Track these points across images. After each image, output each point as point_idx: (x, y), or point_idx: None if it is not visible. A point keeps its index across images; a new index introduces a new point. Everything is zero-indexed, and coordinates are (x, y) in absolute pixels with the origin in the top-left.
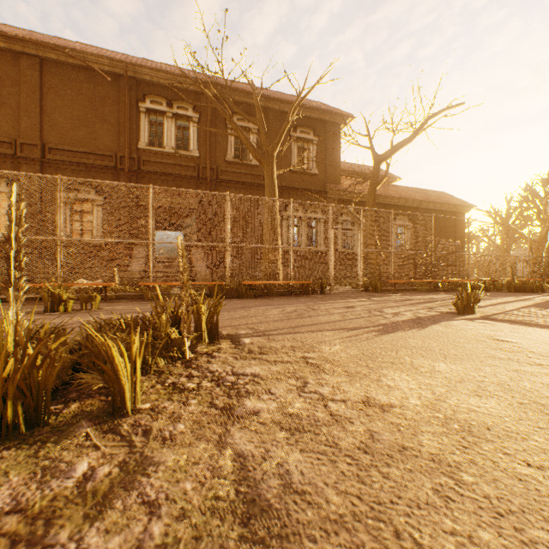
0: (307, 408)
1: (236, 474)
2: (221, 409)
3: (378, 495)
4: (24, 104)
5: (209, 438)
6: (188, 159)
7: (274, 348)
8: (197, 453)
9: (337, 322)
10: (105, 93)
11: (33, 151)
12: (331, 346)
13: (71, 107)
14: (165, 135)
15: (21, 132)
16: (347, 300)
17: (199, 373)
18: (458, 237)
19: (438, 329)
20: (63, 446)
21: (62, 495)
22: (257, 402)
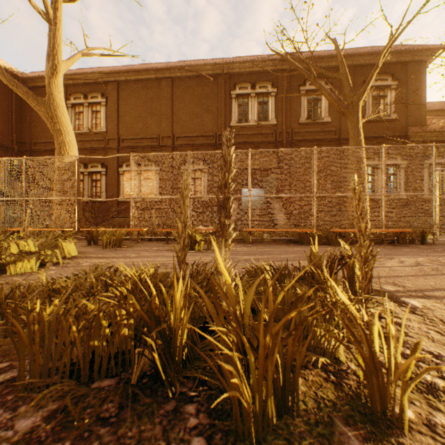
0: None
1: None
2: None
3: None
4: (163, 111)
5: None
6: (267, 128)
7: None
8: None
9: None
10: (209, 90)
11: (168, 141)
12: None
13: (188, 106)
14: (250, 112)
15: (161, 130)
16: None
17: None
18: None
19: None
20: None
21: None
22: None
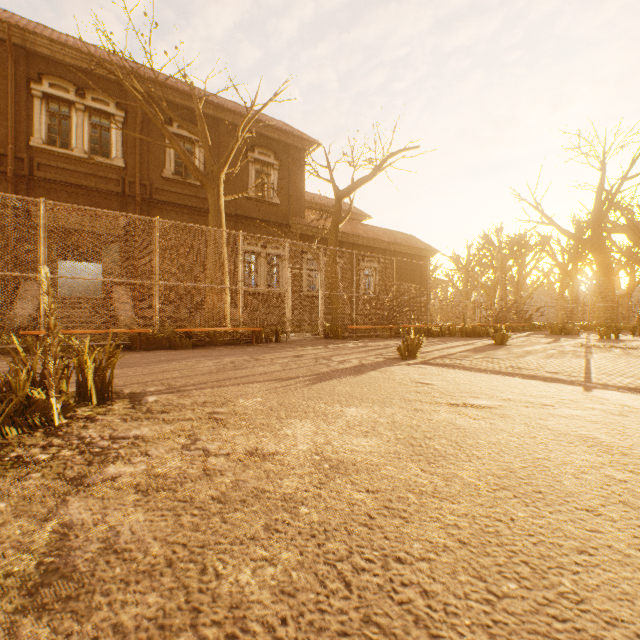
0: (181, 466)
1: (49, 546)
2: (71, 479)
3: (207, 539)
4: None
5: (35, 513)
6: (108, 169)
7: (181, 405)
8: (8, 532)
9: (274, 373)
10: None
11: None
12: (250, 399)
13: None
14: (74, 133)
15: None
16: (301, 348)
17: (63, 441)
18: (424, 281)
19: (373, 375)
20: None
21: None
22: (124, 467)
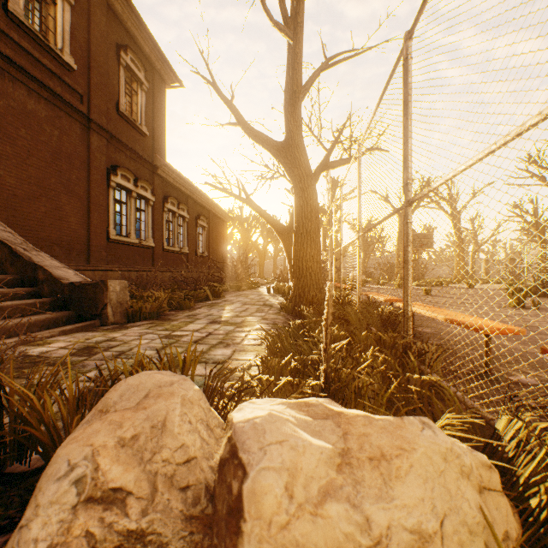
0: None
1: None
2: None
3: None
4: None
5: None
6: None
7: None
8: None
9: None
10: None
11: None
12: None
13: None
14: None
15: None
16: None
17: None
18: (225, 243)
19: None
20: None
21: None
22: None
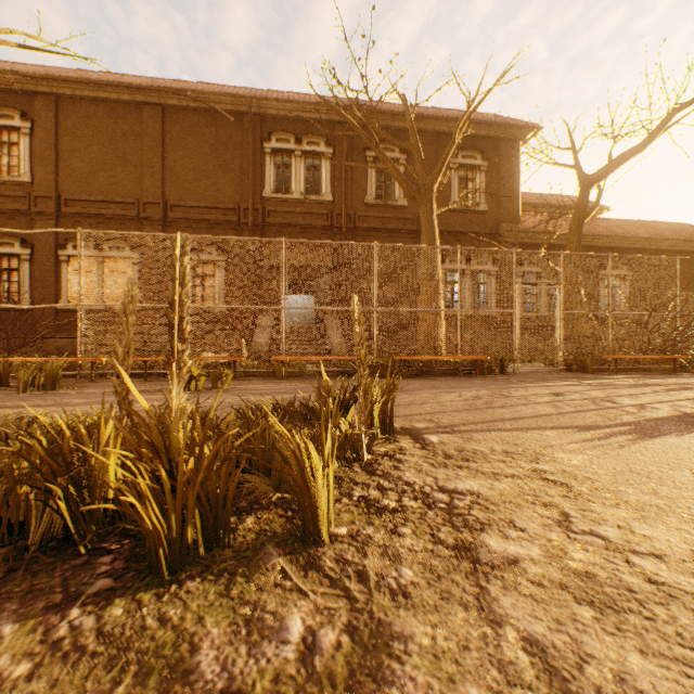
0: (597, 563)
1: (546, 684)
2: (454, 549)
3: None
4: (147, 159)
5: (462, 601)
6: (319, 206)
7: (479, 453)
8: (456, 627)
9: (553, 417)
10: (228, 136)
11: (155, 210)
12: (569, 455)
13: (192, 157)
14: (293, 178)
15: (143, 191)
16: (547, 384)
17: (391, 484)
18: None
19: None
20: (259, 585)
21: (285, 673)
22: (505, 542)
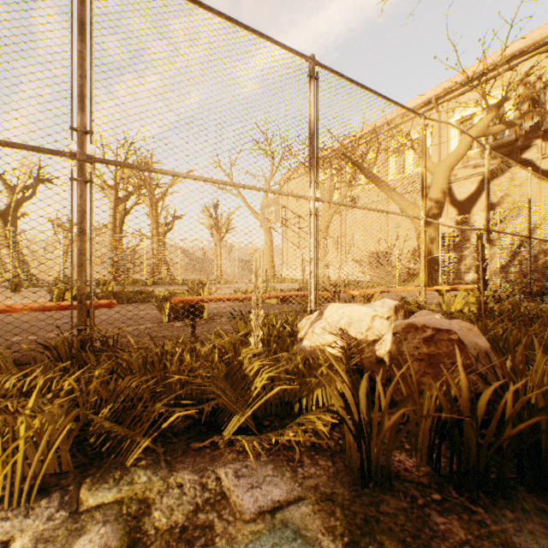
0: None
1: None
2: None
3: None
4: None
5: None
6: None
7: None
8: None
9: None
10: None
11: None
12: None
13: None
14: None
15: None
16: None
17: None
18: None
19: None
20: None
21: None
22: None
